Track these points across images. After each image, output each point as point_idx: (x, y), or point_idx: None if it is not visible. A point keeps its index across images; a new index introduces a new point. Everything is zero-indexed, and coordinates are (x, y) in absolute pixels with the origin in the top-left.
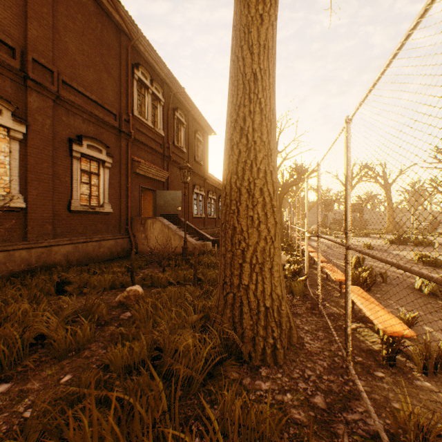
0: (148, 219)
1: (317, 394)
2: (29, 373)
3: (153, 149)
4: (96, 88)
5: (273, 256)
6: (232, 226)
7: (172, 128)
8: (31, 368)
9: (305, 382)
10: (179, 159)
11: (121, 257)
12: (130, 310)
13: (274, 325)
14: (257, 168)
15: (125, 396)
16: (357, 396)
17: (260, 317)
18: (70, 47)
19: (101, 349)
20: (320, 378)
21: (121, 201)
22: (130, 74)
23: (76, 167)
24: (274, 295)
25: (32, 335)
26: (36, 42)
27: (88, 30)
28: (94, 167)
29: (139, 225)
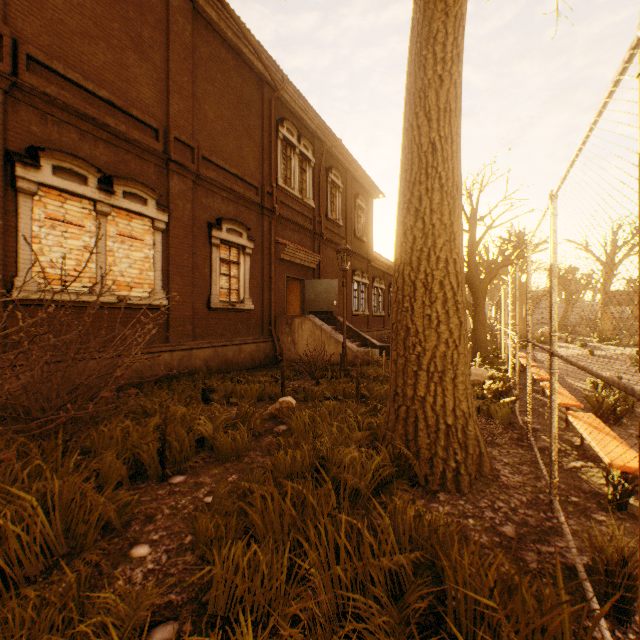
0: (295, 317)
1: (507, 524)
2: (198, 470)
3: (301, 226)
4: (236, 159)
5: (456, 364)
6: (405, 326)
7: (324, 195)
8: (199, 466)
9: (493, 512)
10: (334, 236)
11: (263, 365)
12: (284, 424)
13: (457, 447)
14: (436, 257)
15: (298, 485)
16: (559, 533)
17: (439, 436)
18: (209, 115)
19: (260, 458)
20: (514, 511)
21: (263, 295)
22: (274, 133)
23: (215, 256)
24: (458, 412)
25: (193, 437)
26: (177, 118)
27: (227, 90)
28: (233, 255)
29: (285, 325)
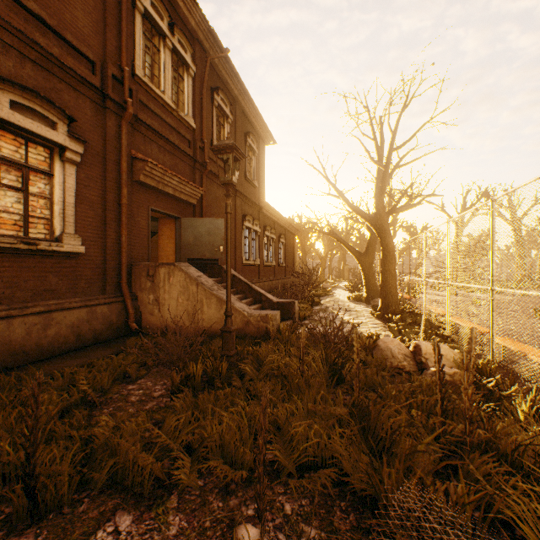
0: (159, 266)
1: None
2: None
3: (175, 146)
4: None
5: None
6: None
7: (209, 119)
8: None
9: None
10: (221, 171)
11: (103, 341)
12: None
13: None
14: None
15: None
16: None
17: None
18: None
19: None
20: None
21: (106, 232)
22: None
23: None
24: None
25: None
26: None
27: None
28: (39, 158)
29: (145, 278)
